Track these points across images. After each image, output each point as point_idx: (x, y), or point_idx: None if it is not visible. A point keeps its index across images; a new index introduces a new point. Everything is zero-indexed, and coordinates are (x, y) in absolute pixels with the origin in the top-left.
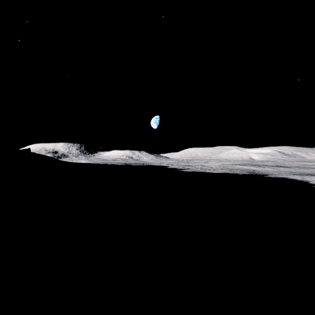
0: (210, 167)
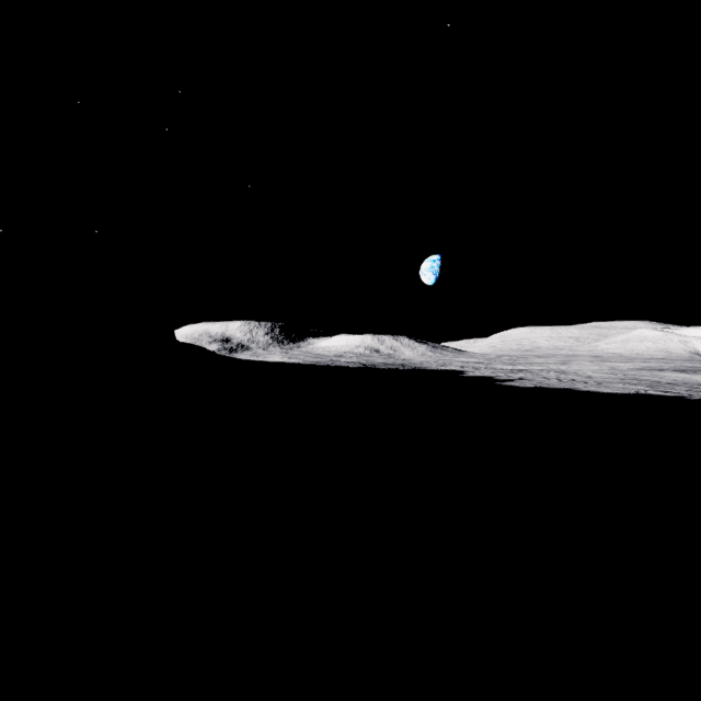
0: (585, 375)
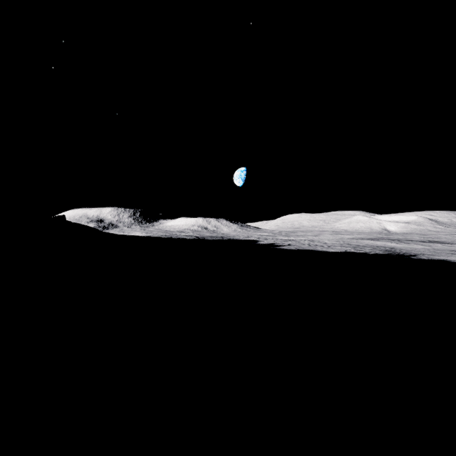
0: (323, 242)
